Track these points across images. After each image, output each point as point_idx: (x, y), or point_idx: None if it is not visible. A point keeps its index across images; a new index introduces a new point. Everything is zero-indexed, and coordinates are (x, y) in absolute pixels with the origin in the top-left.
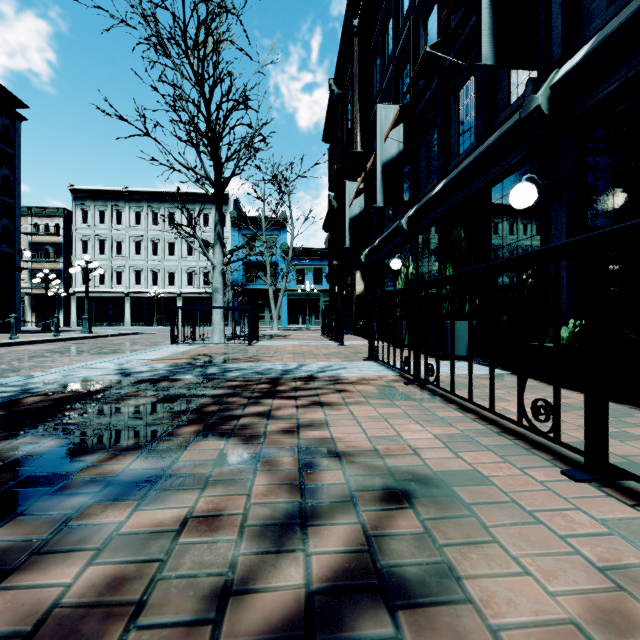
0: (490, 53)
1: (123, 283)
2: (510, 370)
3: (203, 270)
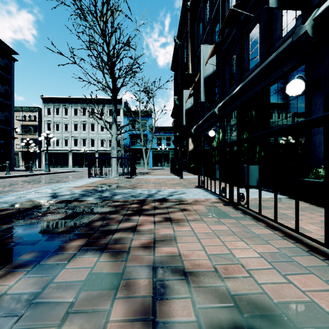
0: (274, 0)
1: (68, 145)
2: (287, 195)
3: (109, 138)
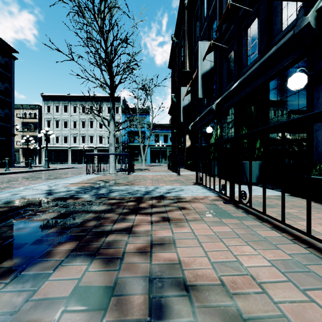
0: None
1: (67, 142)
2: (288, 192)
3: (107, 135)
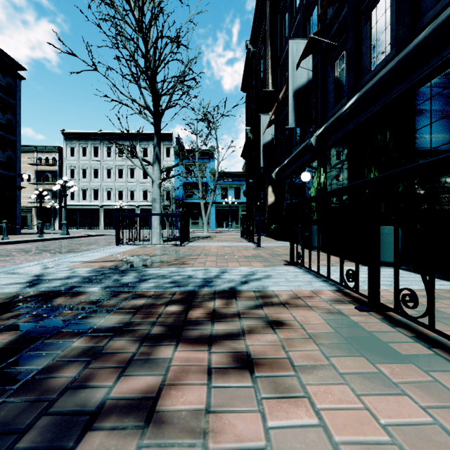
0: None
1: (98, 199)
2: None
3: None
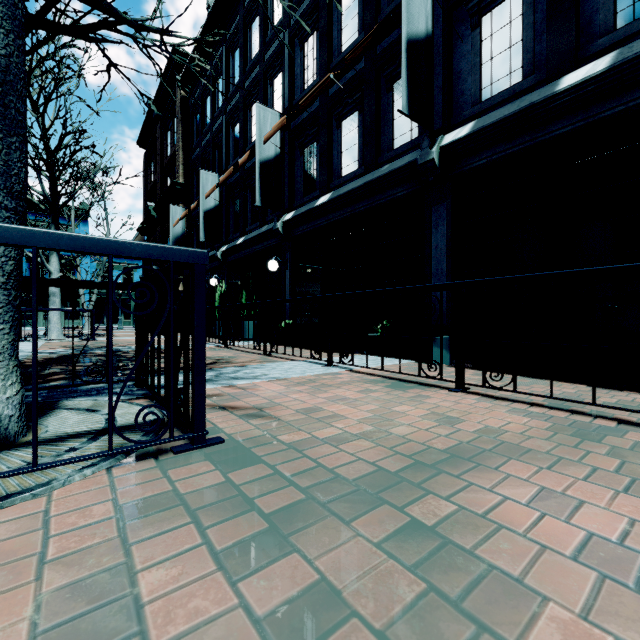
0: (259, 200)
1: None
2: (268, 342)
3: None
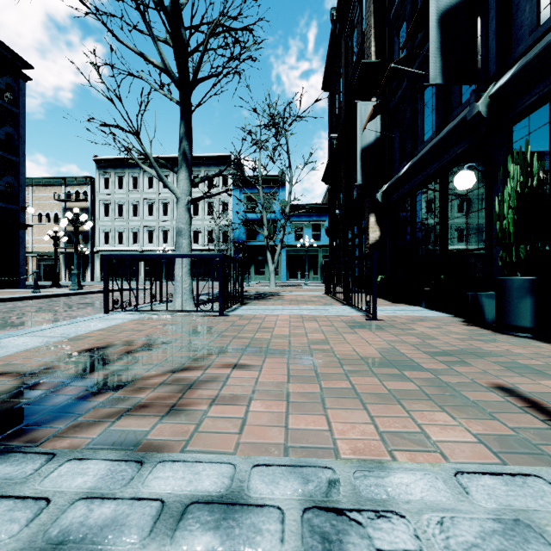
0: None
1: (138, 242)
2: None
3: (207, 228)
